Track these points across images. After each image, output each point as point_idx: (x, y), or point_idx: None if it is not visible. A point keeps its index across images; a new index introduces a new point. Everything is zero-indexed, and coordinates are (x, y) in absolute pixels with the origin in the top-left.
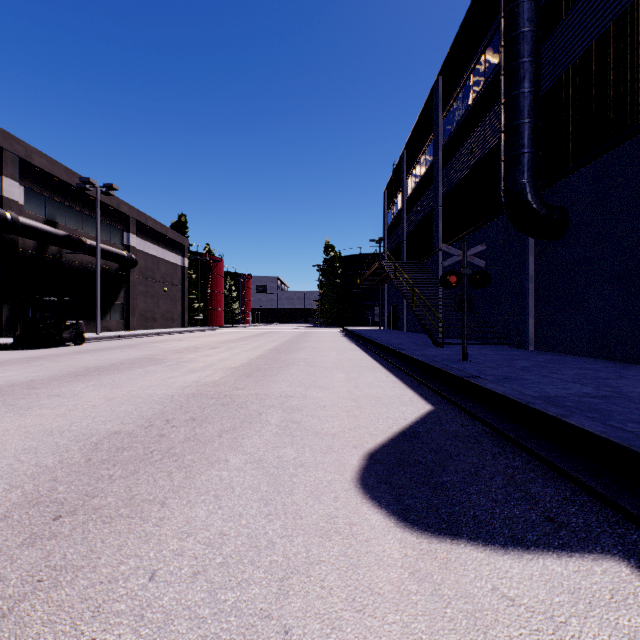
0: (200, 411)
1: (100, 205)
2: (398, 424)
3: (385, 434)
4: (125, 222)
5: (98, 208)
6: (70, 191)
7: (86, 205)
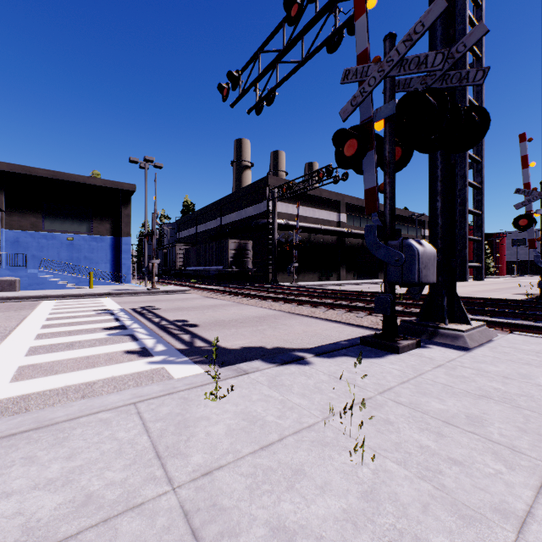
0: (486, 291)
1: (413, 220)
2: (529, 293)
3: (524, 293)
4: (422, 224)
5: (417, 224)
6: (404, 219)
7: (409, 222)
